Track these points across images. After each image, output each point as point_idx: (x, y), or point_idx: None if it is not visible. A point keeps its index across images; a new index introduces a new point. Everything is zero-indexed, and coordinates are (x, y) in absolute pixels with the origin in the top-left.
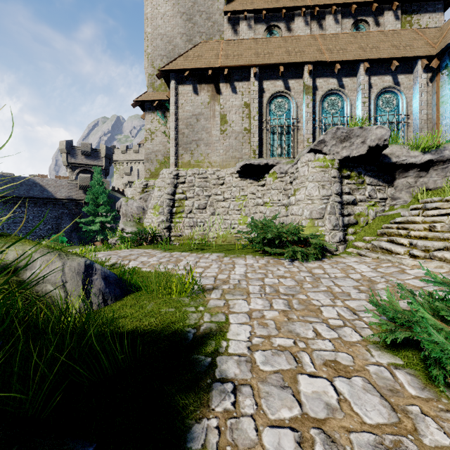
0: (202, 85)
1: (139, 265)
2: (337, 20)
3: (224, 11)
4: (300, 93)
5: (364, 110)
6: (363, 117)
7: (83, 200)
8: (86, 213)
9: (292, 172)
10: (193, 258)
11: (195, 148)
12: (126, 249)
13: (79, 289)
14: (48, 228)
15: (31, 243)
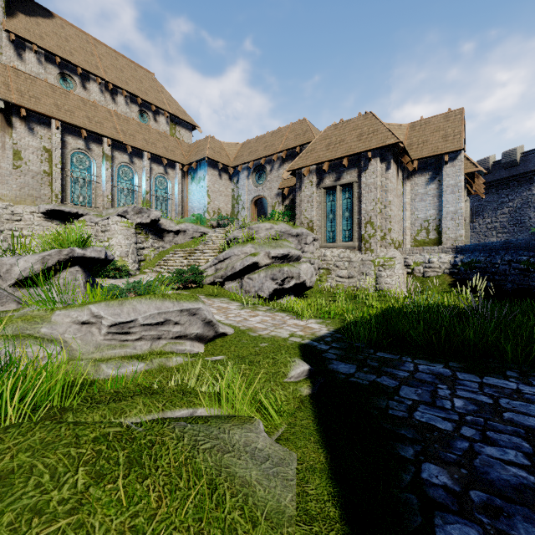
0: None
1: None
2: (128, 102)
3: (6, 28)
4: (100, 157)
5: (148, 185)
6: (147, 190)
7: None
8: None
9: (103, 225)
10: None
11: None
12: None
13: None
14: None
15: None
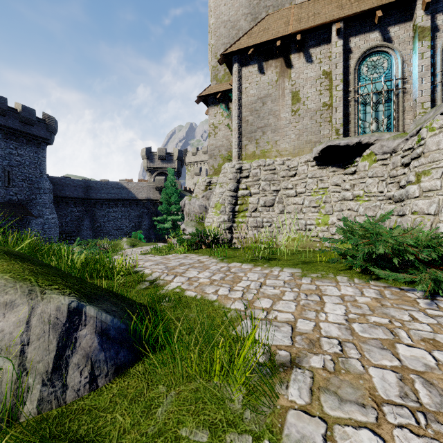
0: (269, 61)
1: (184, 284)
2: None
3: None
4: (408, 42)
5: None
6: None
7: (159, 200)
8: (161, 212)
9: (406, 149)
10: (257, 276)
11: (261, 136)
12: (180, 255)
13: (49, 357)
14: (132, 226)
15: (1, 269)
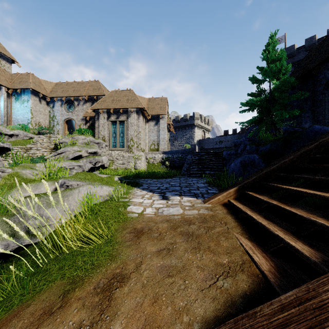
0: None
1: None
2: None
3: None
4: None
5: None
6: None
7: None
8: None
9: None
10: None
11: None
12: None
13: None
14: None
15: None
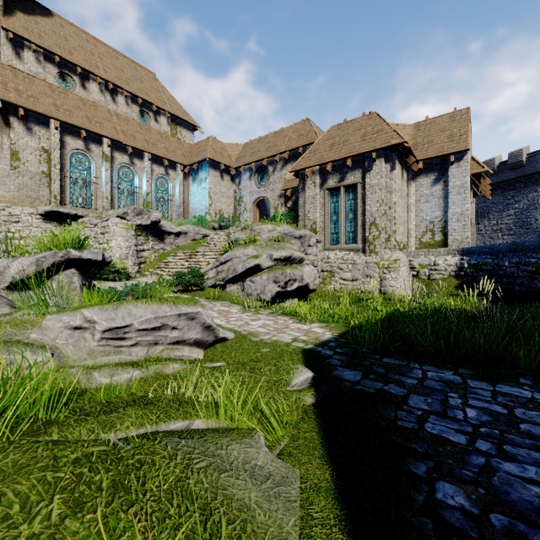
0: None
1: None
2: (128, 102)
3: (4, 27)
4: (100, 158)
5: (148, 186)
6: (147, 191)
7: None
8: None
9: (102, 226)
10: None
11: None
12: None
13: None
14: None
15: None
